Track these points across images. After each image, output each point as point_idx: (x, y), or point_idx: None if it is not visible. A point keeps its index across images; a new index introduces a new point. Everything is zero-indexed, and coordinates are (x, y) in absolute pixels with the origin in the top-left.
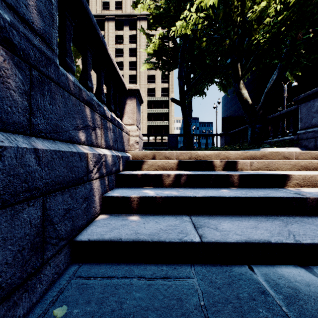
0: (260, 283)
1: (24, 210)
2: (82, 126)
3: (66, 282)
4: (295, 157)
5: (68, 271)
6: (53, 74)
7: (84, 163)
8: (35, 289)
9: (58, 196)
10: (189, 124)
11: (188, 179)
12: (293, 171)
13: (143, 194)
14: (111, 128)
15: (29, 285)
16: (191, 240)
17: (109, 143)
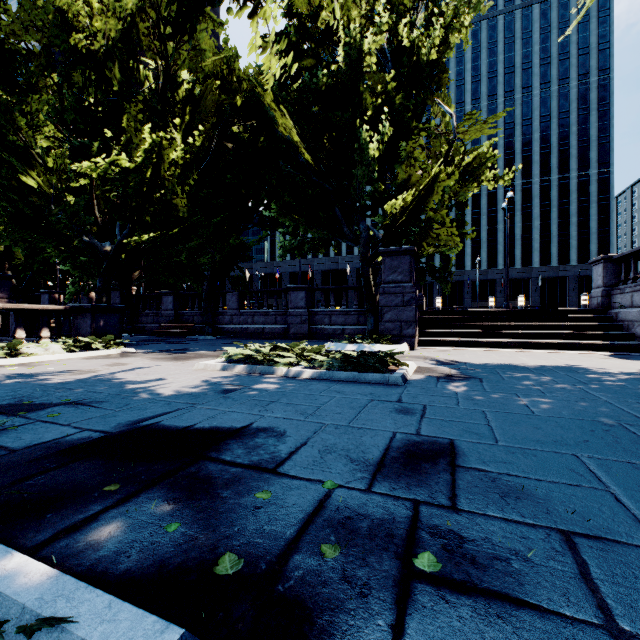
0: None
1: None
2: None
3: None
4: None
5: None
6: None
7: None
8: None
9: None
10: None
11: None
12: None
13: None
14: None
15: None
16: None
17: None
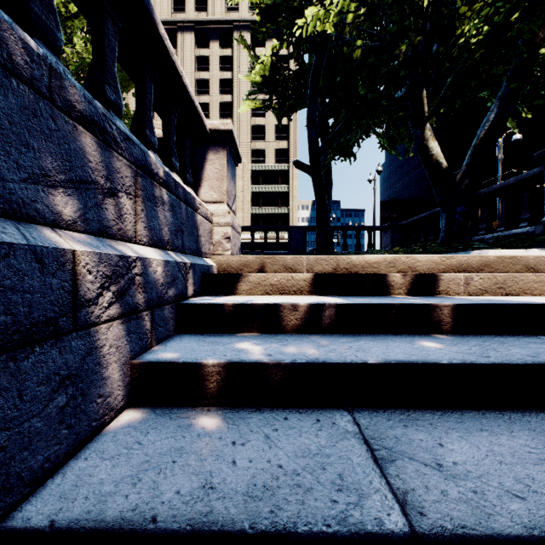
0: None
1: None
2: (66, 180)
3: None
4: None
5: None
6: None
7: (58, 280)
8: None
9: None
10: (326, 208)
11: (338, 314)
12: None
13: (236, 355)
14: (166, 201)
15: None
16: (377, 524)
17: (160, 235)
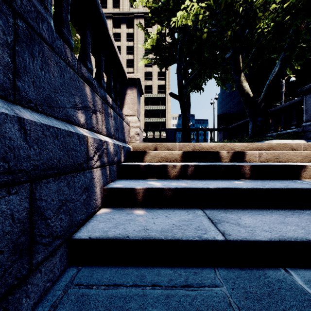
0: (308, 293)
1: (2, 199)
2: (81, 106)
3: (61, 293)
4: (303, 149)
5: (64, 277)
6: (46, 34)
7: (83, 147)
8: (19, 306)
9: (51, 183)
10: (187, 119)
11: (195, 170)
12: (305, 162)
13: (149, 185)
14: (112, 115)
15: (10, 302)
16: (213, 238)
17: (110, 131)
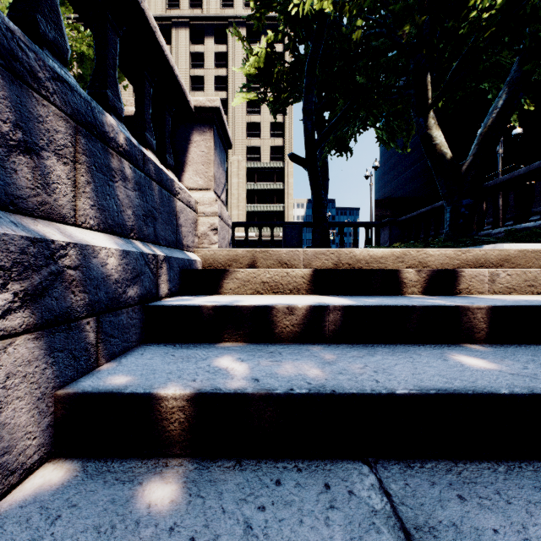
0: None
1: None
2: None
3: None
4: None
5: None
6: None
7: None
8: None
9: None
10: (323, 203)
11: (344, 319)
12: None
13: (209, 380)
14: (129, 177)
15: None
16: None
17: (119, 218)
